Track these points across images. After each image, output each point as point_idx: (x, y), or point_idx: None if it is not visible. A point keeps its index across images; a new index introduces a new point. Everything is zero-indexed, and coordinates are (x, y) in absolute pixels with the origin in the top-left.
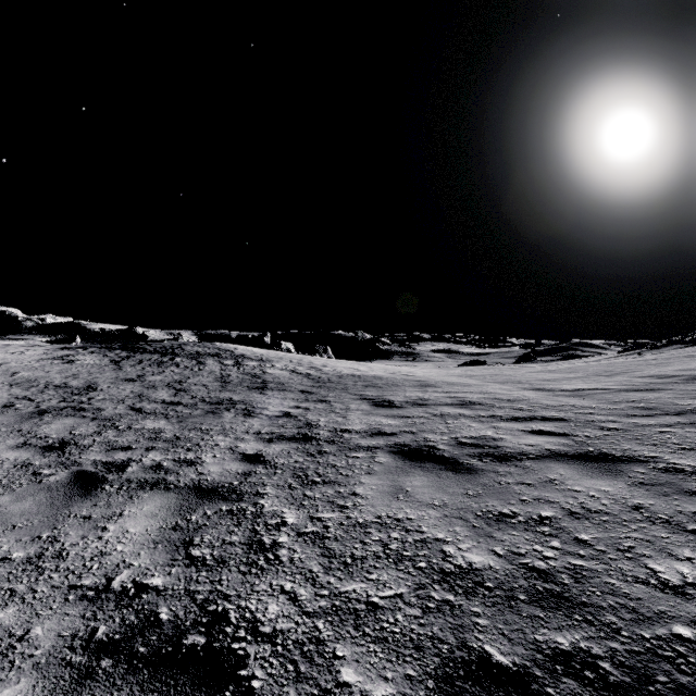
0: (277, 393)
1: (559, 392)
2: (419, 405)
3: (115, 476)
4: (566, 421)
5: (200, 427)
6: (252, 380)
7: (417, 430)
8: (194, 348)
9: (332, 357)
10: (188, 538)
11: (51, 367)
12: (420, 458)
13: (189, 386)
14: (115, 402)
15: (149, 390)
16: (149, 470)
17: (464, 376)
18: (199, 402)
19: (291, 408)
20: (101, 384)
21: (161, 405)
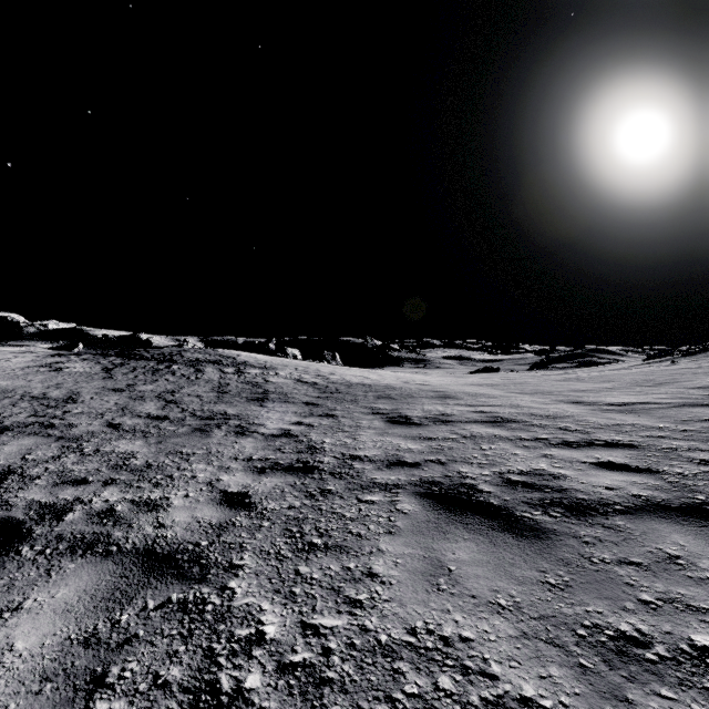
0: (279, 405)
1: (605, 406)
2: (442, 422)
3: (45, 529)
4: (636, 448)
5: (180, 451)
6: (253, 389)
7: (446, 458)
8: (194, 355)
9: (340, 364)
10: (101, 668)
11: (35, 375)
12: (459, 506)
13: (182, 397)
14: (92, 417)
15: (136, 402)
16: (94, 518)
17: (485, 386)
18: (188, 417)
19: (293, 424)
20: (84, 395)
21: (144, 420)
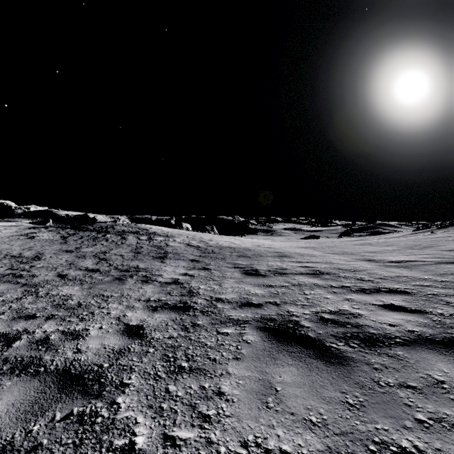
0: (173, 261)
1: (388, 263)
2: (279, 273)
3: None
4: (410, 294)
5: (103, 294)
6: (157, 251)
7: (280, 301)
8: (121, 227)
9: (217, 233)
10: None
11: (16, 241)
12: (286, 338)
13: (110, 256)
14: (49, 270)
15: (79, 259)
16: (33, 345)
17: (310, 248)
18: (112, 270)
19: (181, 275)
20: (46, 254)
21: (83, 272)
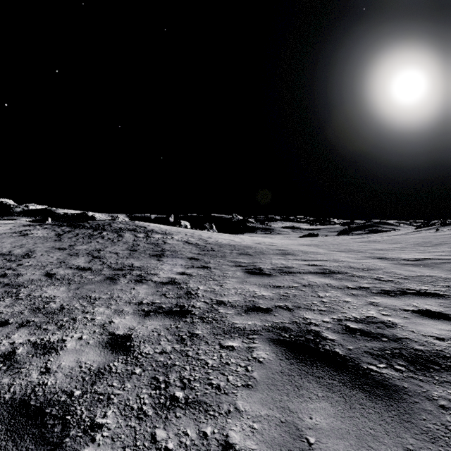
0: (171, 259)
1: (402, 261)
2: (285, 272)
3: None
4: (444, 297)
5: (90, 296)
6: (154, 248)
7: (292, 305)
8: (118, 225)
9: (215, 231)
10: None
11: (8, 238)
12: (308, 355)
13: (104, 254)
14: (37, 268)
15: (71, 257)
16: None
17: (313, 246)
18: (105, 268)
19: (178, 274)
20: (37, 252)
21: (73, 270)
